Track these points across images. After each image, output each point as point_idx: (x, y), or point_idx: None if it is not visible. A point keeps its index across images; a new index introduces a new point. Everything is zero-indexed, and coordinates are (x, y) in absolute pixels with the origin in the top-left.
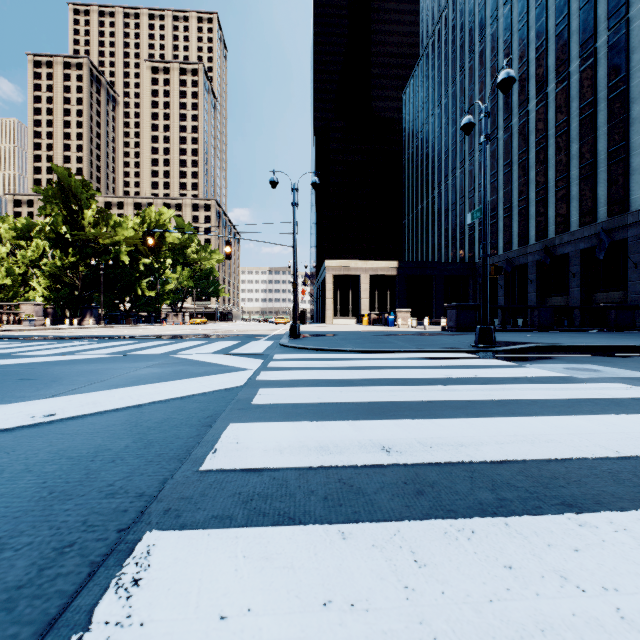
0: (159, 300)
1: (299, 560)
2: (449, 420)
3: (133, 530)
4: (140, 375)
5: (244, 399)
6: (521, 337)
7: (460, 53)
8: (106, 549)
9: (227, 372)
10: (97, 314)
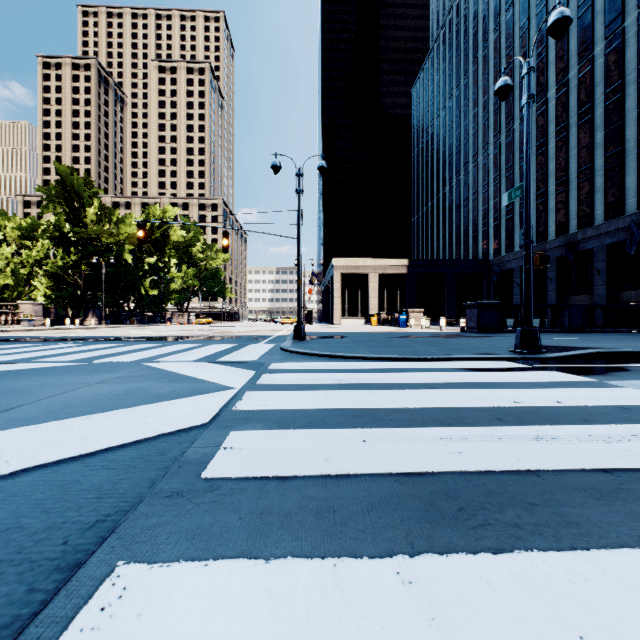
0: (164, 300)
1: None
2: (635, 557)
3: None
4: (74, 398)
5: (194, 460)
6: (560, 340)
7: (473, 43)
8: None
9: (199, 392)
10: (100, 314)
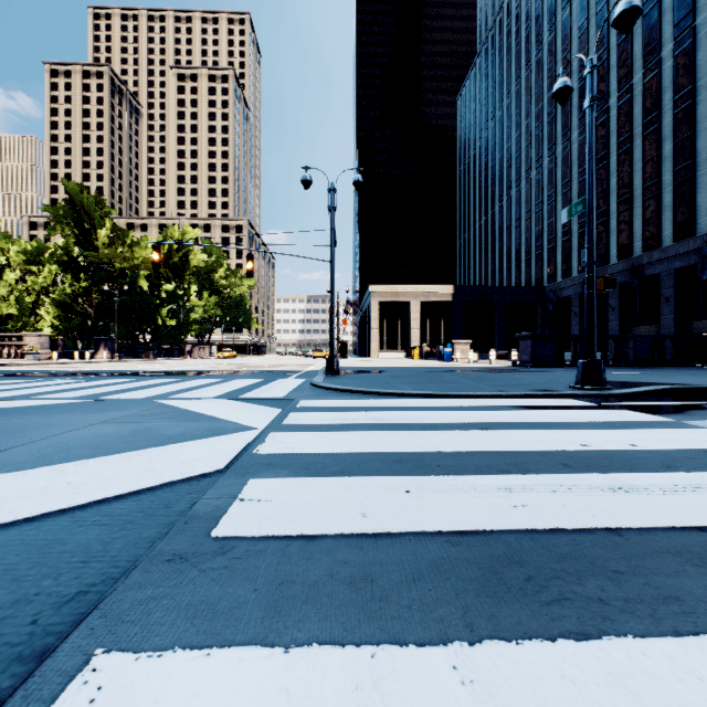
0: (183, 331)
1: None
2: None
3: None
4: (72, 439)
5: (204, 515)
6: (626, 375)
7: (525, 45)
8: None
9: (216, 433)
10: (112, 346)
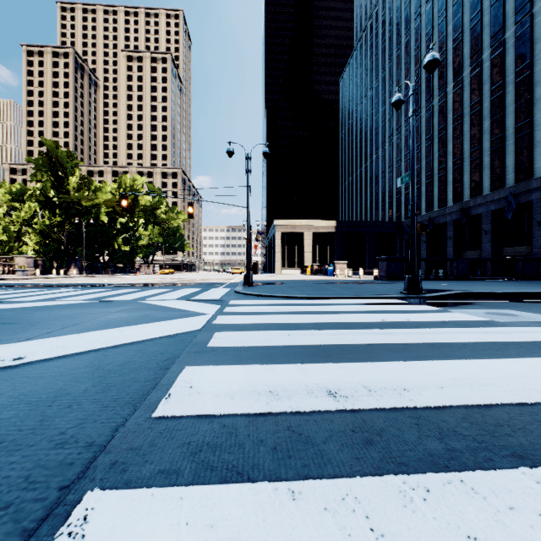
0: (133, 253)
1: (246, 529)
2: (389, 363)
3: (75, 488)
4: (110, 319)
5: (200, 342)
6: (443, 285)
7: (389, 44)
8: (42, 512)
9: (187, 316)
10: (80, 265)
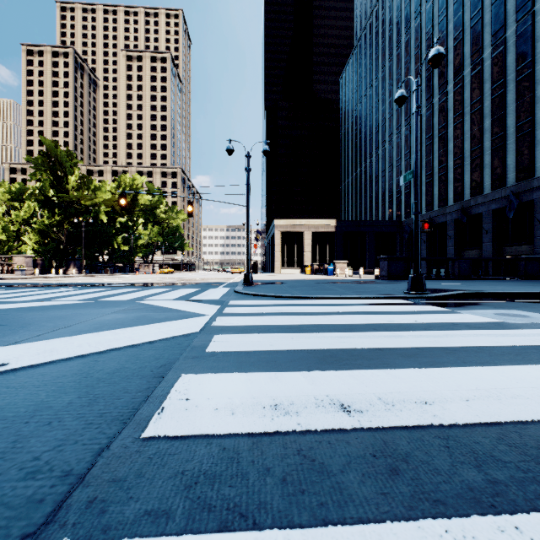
0: (133, 253)
1: None
2: (404, 370)
3: (40, 538)
4: (105, 321)
5: (199, 346)
6: (446, 285)
7: (389, 43)
8: None
9: (186, 318)
10: (79, 265)
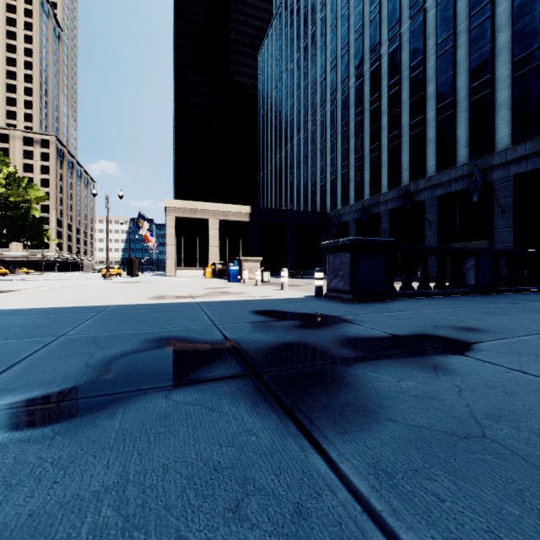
0: None
1: None
2: None
3: None
4: None
5: None
6: None
7: (312, 6)
8: None
9: None
10: None
